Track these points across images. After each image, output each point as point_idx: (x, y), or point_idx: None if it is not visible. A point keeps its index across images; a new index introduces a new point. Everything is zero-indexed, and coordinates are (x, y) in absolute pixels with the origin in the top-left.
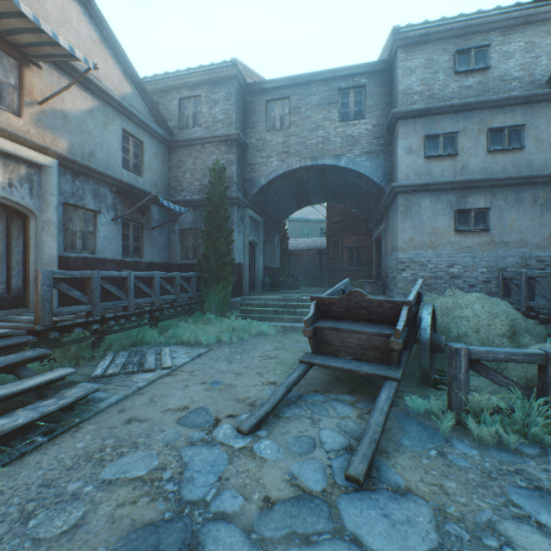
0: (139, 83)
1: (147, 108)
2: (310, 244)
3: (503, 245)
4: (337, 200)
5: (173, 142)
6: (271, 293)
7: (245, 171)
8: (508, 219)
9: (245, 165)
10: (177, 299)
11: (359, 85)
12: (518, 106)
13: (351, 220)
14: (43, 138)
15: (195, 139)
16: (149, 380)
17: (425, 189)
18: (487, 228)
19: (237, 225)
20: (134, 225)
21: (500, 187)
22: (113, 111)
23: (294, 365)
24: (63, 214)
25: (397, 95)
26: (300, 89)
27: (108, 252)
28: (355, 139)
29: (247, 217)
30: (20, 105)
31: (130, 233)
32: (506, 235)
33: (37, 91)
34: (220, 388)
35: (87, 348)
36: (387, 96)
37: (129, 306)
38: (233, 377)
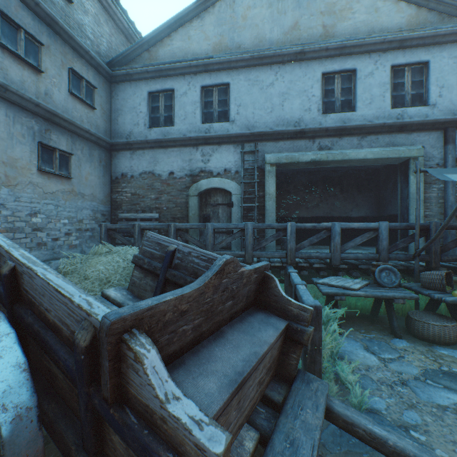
0: None
1: None
2: None
3: (82, 197)
4: None
5: None
6: None
7: None
8: (85, 172)
9: None
10: None
11: None
12: (92, 67)
13: None
14: None
15: None
16: None
17: (0, 93)
18: (71, 176)
19: None
20: None
21: (80, 136)
22: None
23: None
24: None
25: None
26: None
27: None
28: None
29: None
30: None
31: None
32: (84, 187)
33: None
34: None
35: None
36: None
37: None
38: None
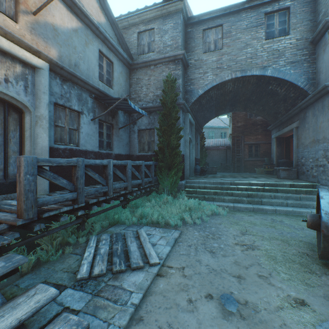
0: (111, 15)
1: (116, 37)
2: (216, 142)
3: None
4: (246, 108)
5: (133, 65)
6: (203, 177)
7: (186, 85)
8: None
9: (186, 80)
10: (142, 183)
11: (283, 8)
12: None
13: (251, 125)
14: (36, 44)
15: (150, 61)
16: (142, 287)
17: None
18: None
19: (181, 125)
20: (107, 125)
21: None
22: (92, 34)
23: (290, 263)
24: (53, 112)
25: (328, 7)
26: (231, 17)
27: (89, 145)
28: (280, 52)
29: (188, 119)
30: (16, 12)
31: (104, 131)
32: None
33: (31, 3)
34: (240, 313)
35: (72, 230)
36: (311, 14)
37: (108, 191)
38: (238, 284)
